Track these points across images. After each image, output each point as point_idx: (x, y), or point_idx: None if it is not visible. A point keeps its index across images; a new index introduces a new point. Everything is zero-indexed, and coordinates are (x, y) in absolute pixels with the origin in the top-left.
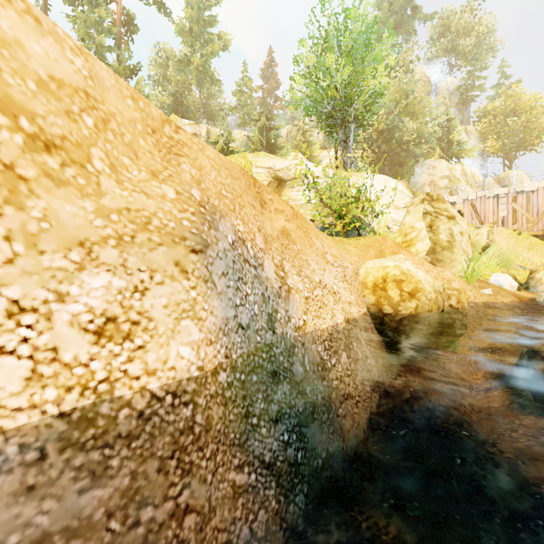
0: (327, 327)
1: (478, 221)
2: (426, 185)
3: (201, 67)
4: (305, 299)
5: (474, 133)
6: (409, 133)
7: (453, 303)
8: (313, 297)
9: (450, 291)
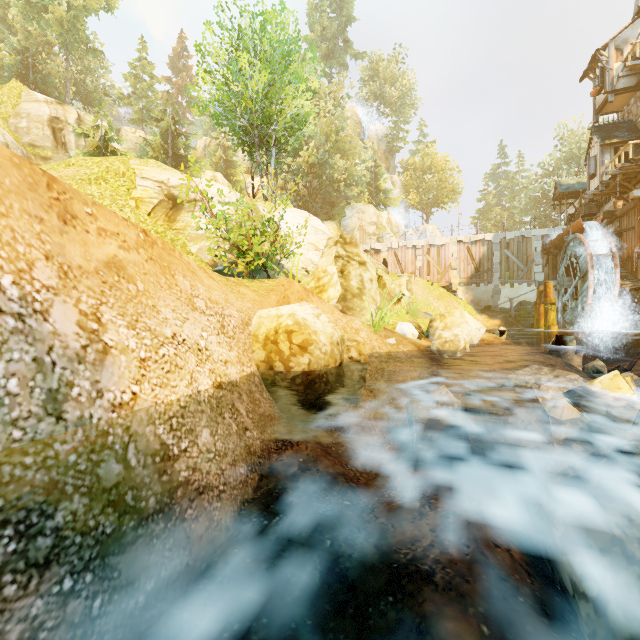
0: (179, 398)
1: (400, 270)
2: (356, 230)
3: (69, 24)
4: (140, 362)
5: (399, 184)
6: (339, 172)
7: (352, 356)
8: (156, 358)
9: (350, 343)
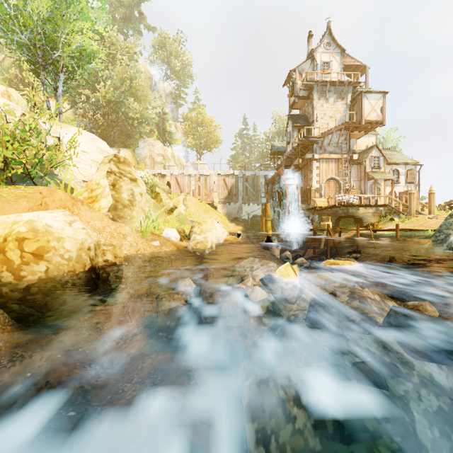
0: None
1: (180, 191)
2: (147, 158)
3: None
4: None
5: (181, 130)
6: (133, 111)
7: (108, 259)
8: None
9: (106, 247)
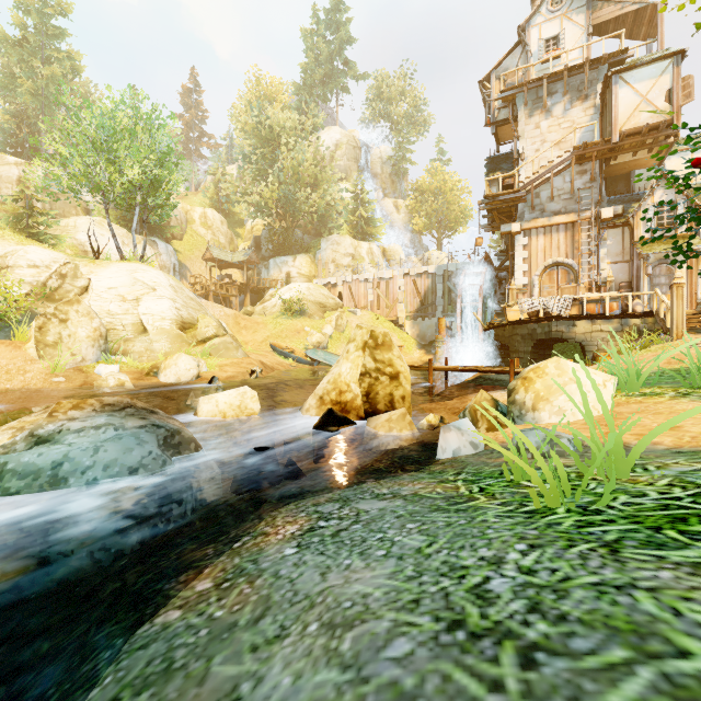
0: None
1: (354, 304)
2: (329, 262)
3: (46, 89)
4: None
5: (404, 208)
6: (304, 206)
7: None
8: None
9: None
